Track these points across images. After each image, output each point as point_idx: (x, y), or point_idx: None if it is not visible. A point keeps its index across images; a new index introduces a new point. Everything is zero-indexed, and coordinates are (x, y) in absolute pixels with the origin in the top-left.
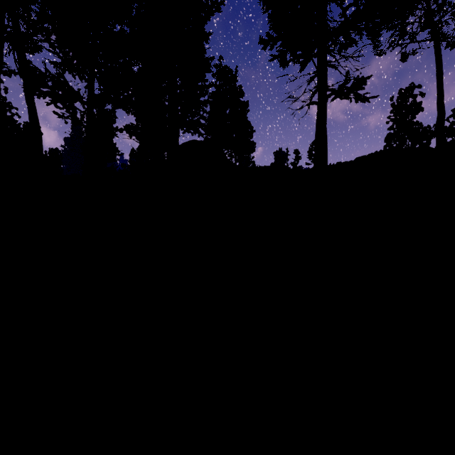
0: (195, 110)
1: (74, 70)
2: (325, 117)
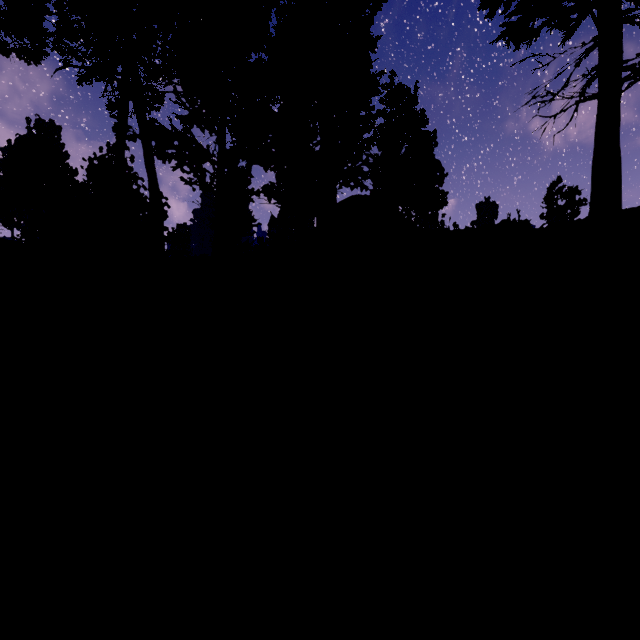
0: (357, 153)
1: (202, 122)
2: (618, 122)
